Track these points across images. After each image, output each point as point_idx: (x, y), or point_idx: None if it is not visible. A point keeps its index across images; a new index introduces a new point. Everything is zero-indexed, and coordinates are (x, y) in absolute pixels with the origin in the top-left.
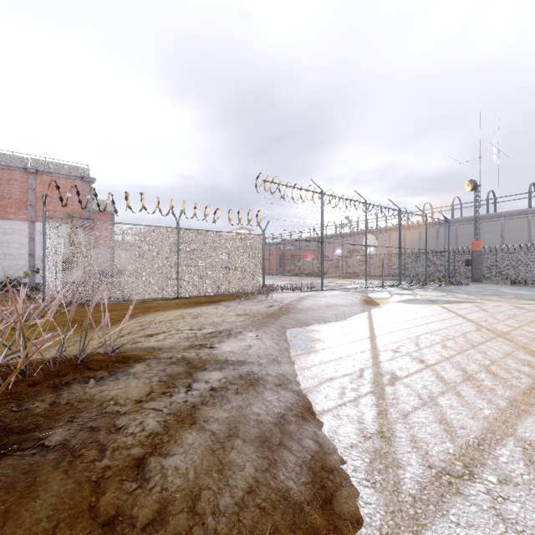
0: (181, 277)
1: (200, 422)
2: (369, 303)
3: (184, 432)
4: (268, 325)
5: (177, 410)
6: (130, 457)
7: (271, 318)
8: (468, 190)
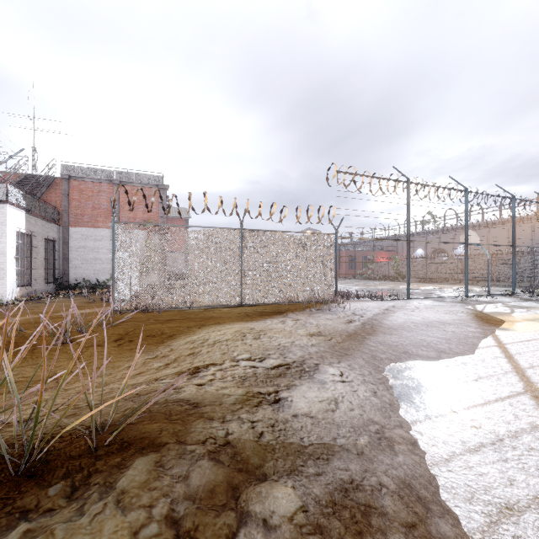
0: (245, 282)
1: None
2: (484, 320)
3: None
4: (352, 353)
5: None
6: None
7: (353, 341)
8: None
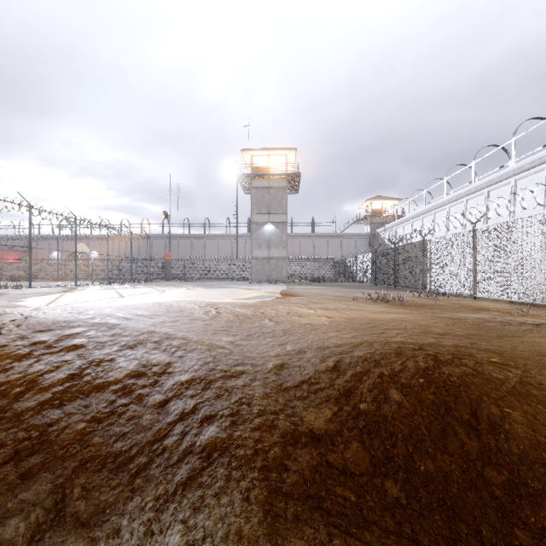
0: None
1: None
2: (69, 291)
3: None
4: None
5: None
6: None
7: None
8: (164, 217)
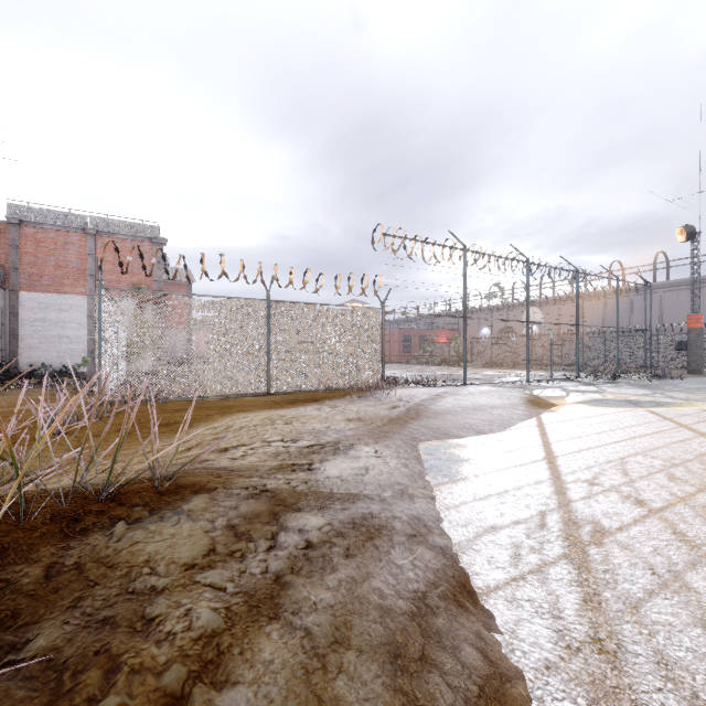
0: (273, 365)
1: (285, 613)
2: (535, 404)
3: (257, 635)
4: (391, 435)
5: (250, 587)
6: (159, 691)
7: (395, 425)
8: (681, 240)
